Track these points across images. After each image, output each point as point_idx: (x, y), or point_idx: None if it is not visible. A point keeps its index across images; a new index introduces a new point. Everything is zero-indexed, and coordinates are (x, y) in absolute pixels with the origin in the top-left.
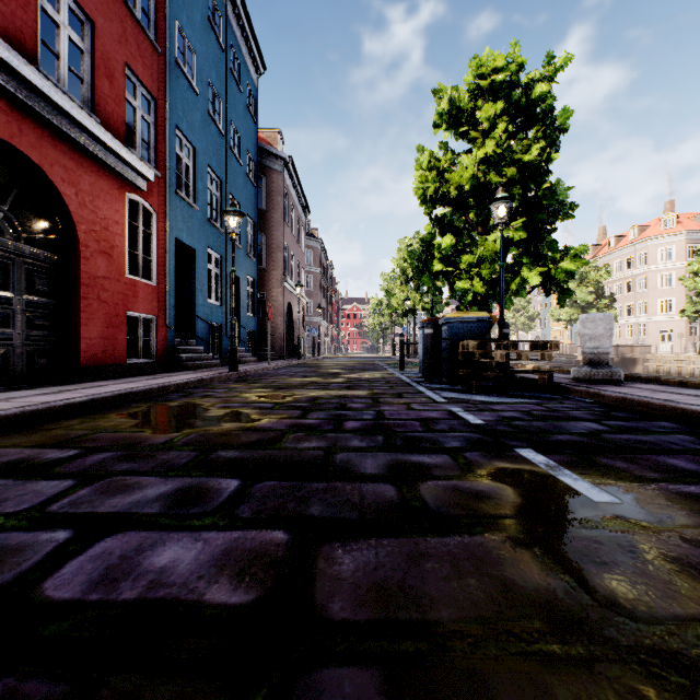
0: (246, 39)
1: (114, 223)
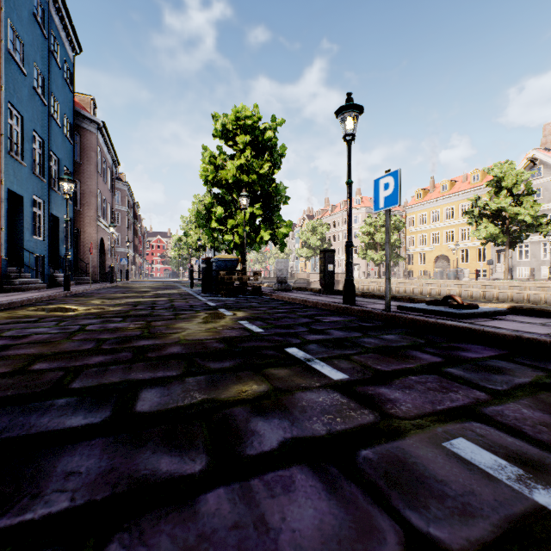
0: (65, 26)
1: None
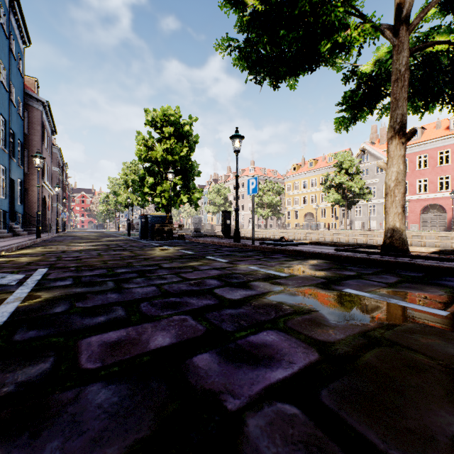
0: (19, 25)
1: None
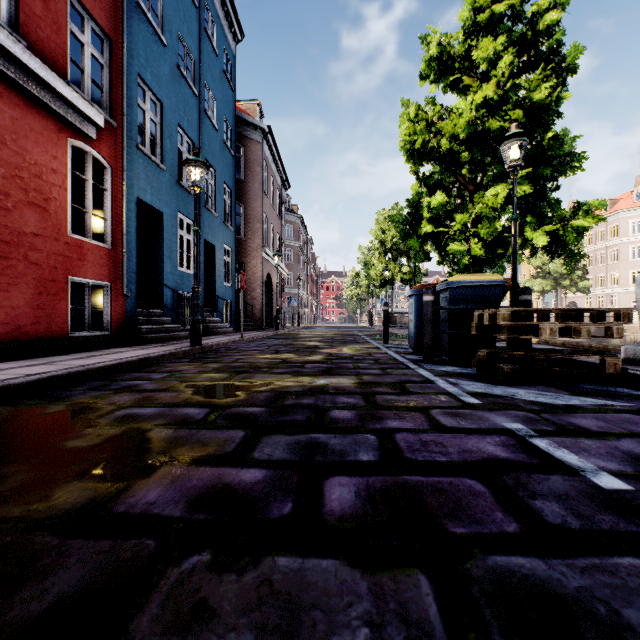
0: (223, 3)
1: (50, 171)
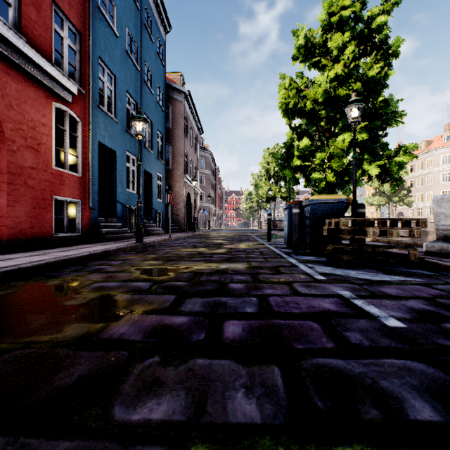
0: (157, 5)
1: (41, 125)
